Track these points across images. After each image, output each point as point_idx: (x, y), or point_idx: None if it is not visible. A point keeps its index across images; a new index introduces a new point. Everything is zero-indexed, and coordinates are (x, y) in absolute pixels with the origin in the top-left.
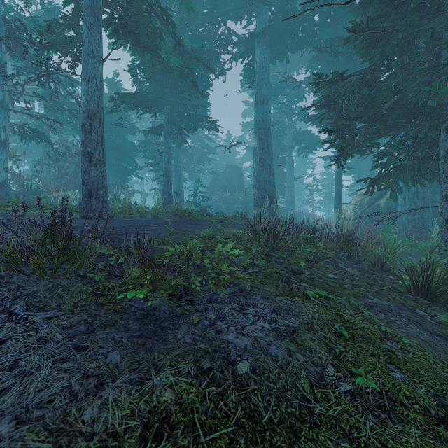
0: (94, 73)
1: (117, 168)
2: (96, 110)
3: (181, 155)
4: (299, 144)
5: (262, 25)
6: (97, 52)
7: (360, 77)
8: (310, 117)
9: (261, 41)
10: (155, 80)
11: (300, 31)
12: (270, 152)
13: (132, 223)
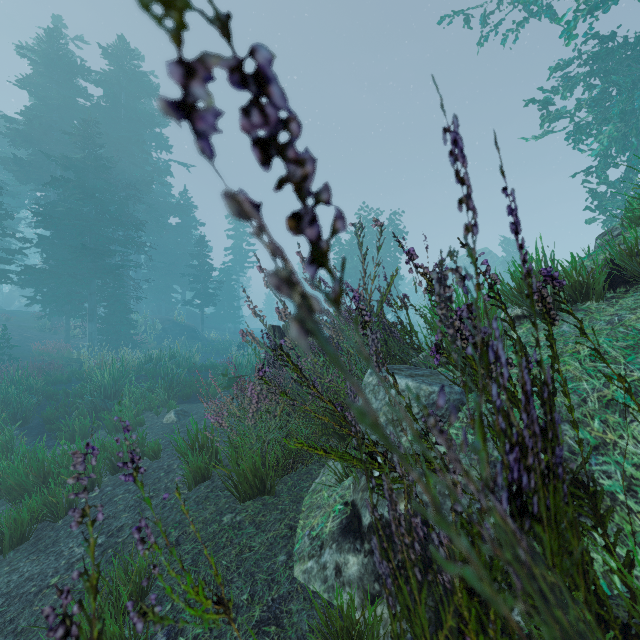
0: None
1: None
2: None
3: None
4: None
5: None
6: None
7: None
8: None
9: None
10: None
11: None
12: None
13: None
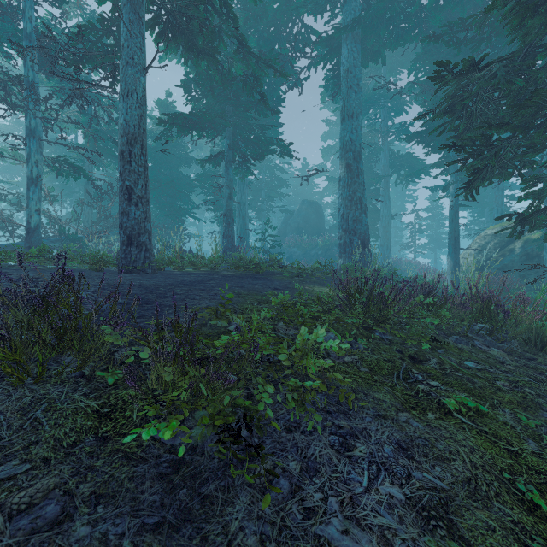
0: (135, 86)
1: (170, 207)
2: (137, 134)
3: (246, 190)
4: (397, 171)
5: (350, 16)
6: (138, 59)
7: (505, 64)
8: (414, 135)
9: (349, 37)
10: (213, 95)
11: (402, 20)
12: (361, 182)
13: (181, 279)
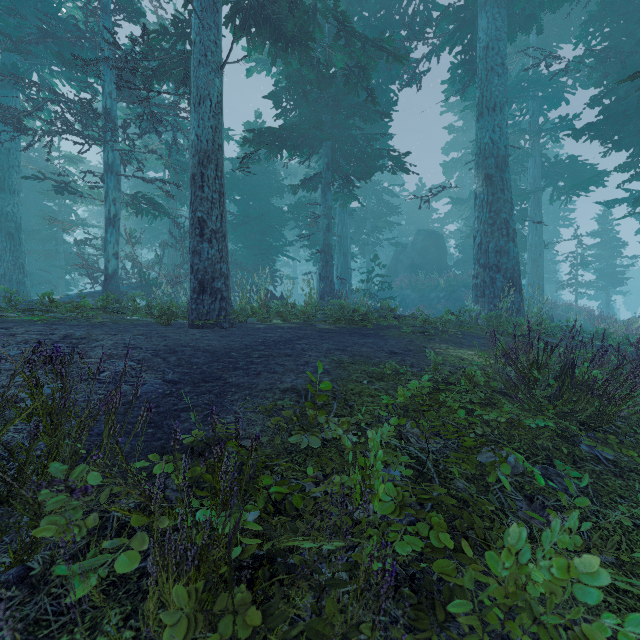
0: (208, 90)
1: (260, 246)
2: (211, 151)
3: (348, 220)
4: (553, 184)
5: None
6: (212, 56)
7: None
8: (586, 128)
9: (489, 1)
10: (306, 102)
11: None
12: (508, 198)
13: (263, 337)
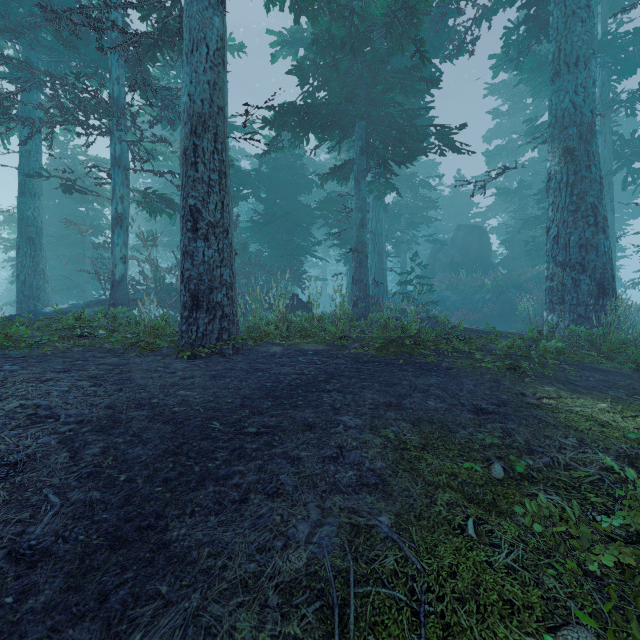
0: (204, 33)
1: (286, 246)
2: (208, 115)
3: (383, 215)
4: (626, 165)
5: None
6: None
7: None
8: None
9: None
10: (337, 71)
11: None
12: (595, 177)
13: (275, 376)
